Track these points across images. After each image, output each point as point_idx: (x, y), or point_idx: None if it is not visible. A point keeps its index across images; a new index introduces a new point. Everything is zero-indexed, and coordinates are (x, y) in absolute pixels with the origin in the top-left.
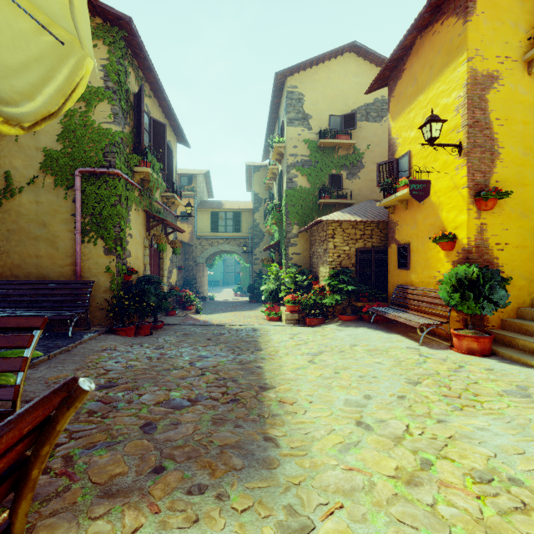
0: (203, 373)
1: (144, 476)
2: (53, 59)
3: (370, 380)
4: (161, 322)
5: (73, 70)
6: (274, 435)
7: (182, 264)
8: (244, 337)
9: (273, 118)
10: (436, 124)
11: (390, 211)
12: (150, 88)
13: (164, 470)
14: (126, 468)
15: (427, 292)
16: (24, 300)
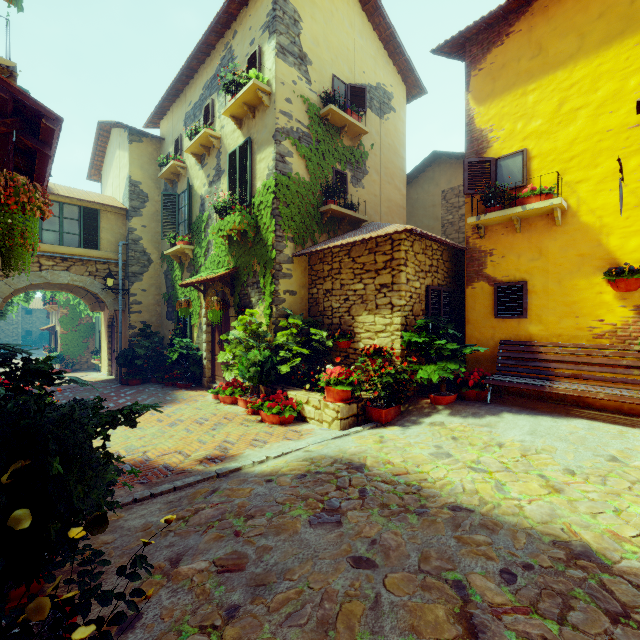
0: None
1: None
2: None
3: None
4: None
5: None
6: None
7: None
8: (407, 505)
9: (207, 44)
10: None
11: (482, 234)
12: None
13: None
14: None
15: (590, 350)
16: None
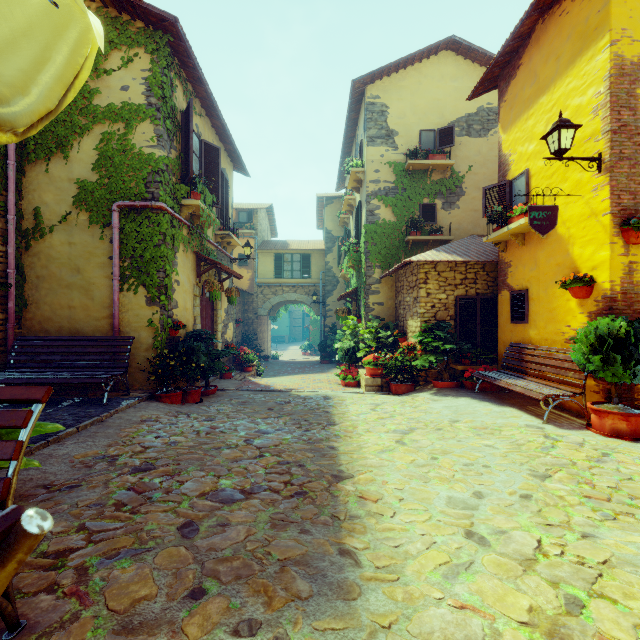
0: (261, 454)
1: (177, 603)
2: (47, 32)
3: (480, 471)
4: (214, 387)
5: (74, 47)
6: (352, 547)
7: (240, 316)
8: (313, 407)
9: (349, 138)
10: (567, 131)
11: (501, 248)
12: (201, 104)
13: (204, 594)
14: (154, 589)
15: (552, 353)
16: (54, 359)
